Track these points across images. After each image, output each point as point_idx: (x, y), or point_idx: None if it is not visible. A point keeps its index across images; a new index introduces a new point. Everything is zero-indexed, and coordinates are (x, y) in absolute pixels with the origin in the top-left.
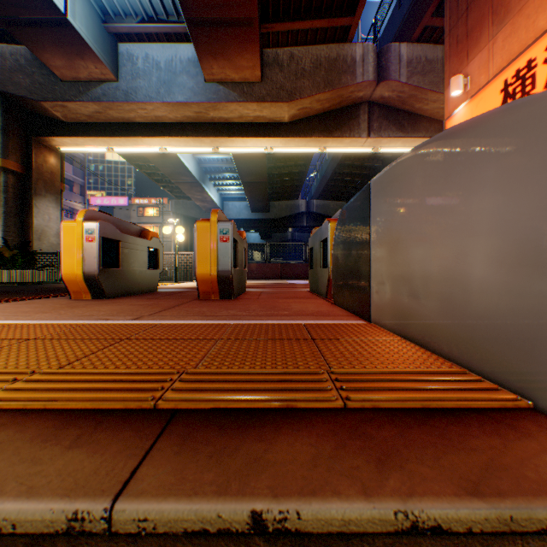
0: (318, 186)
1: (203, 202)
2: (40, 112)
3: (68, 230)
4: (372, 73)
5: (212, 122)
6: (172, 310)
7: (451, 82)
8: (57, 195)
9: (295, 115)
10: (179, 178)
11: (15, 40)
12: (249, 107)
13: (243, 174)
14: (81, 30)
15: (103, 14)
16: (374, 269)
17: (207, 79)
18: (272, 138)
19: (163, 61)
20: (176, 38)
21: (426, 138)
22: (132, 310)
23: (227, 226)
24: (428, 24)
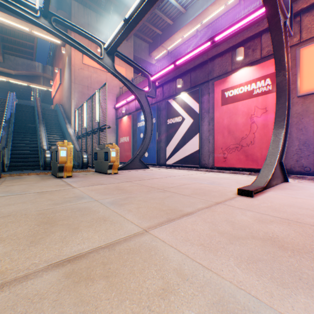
0: (42, 97)
1: None
2: None
3: None
4: (42, 71)
5: None
6: None
7: (51, 82)
8: None
9: (18, 74)
10: None
11: None
12: None
13: None
14: None
15: None
16: None
17: None
18: (9, 78)
19: None
20: None
21: None
22: None
23: None
24: None
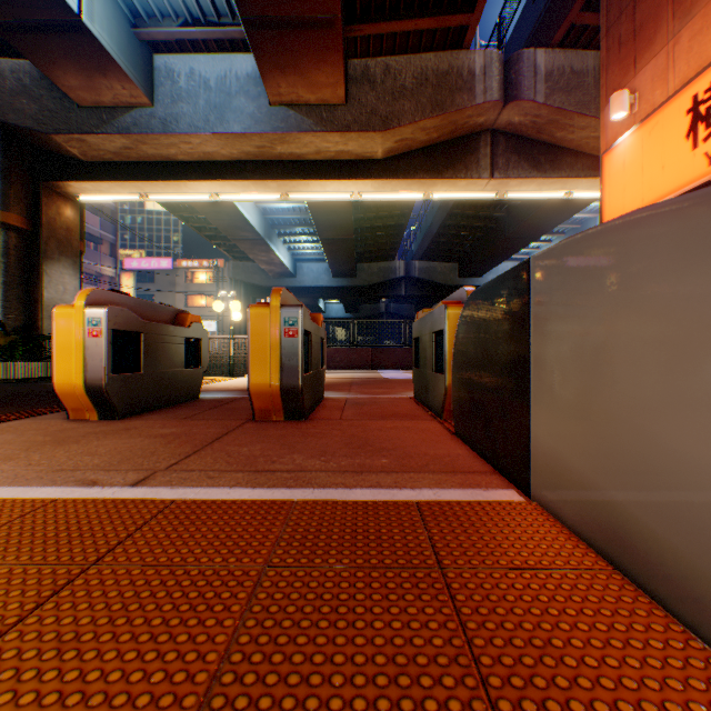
0: (421, 243)
1: (270, 265)
2: (51, 148)
3: (63, 320)
4: (497, 91)
5: (279, 160)
6: (206, 453)
7: (612, 100)
8: (75, 258)
9: (391, 149)
10: (237, 233)
11: (18, 53)
12: (329, 138)
13: (321, 228)
14: (102, 36)
15: (133, 15)
16: (539, 411)
17: (272, 101)
18: (360, 180)
19: (214, 77)
20: (231, 46)
21: (570, 178)
22: (145, 453)
23: (295, 314)
24: (575, 22)
